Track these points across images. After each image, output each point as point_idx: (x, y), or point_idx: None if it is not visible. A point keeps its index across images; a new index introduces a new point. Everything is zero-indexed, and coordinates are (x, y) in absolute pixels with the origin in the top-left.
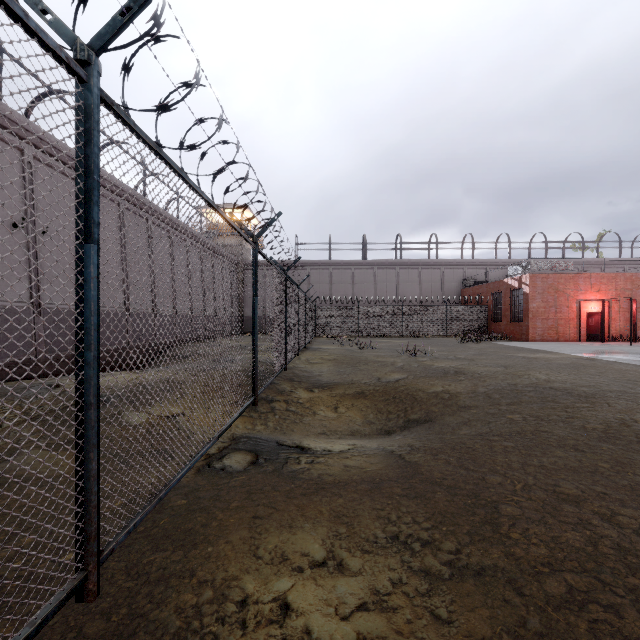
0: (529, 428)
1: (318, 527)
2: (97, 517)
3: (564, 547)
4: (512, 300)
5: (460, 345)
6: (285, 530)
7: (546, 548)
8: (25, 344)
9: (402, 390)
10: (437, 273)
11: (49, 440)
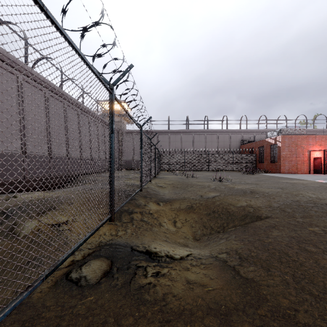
0: None
1: None
2: None
3: None
4: (270, 150)
5: (244, 175)
6: None
7: None
8: None
9: (218, 204)
10: (227, 137)
11: None
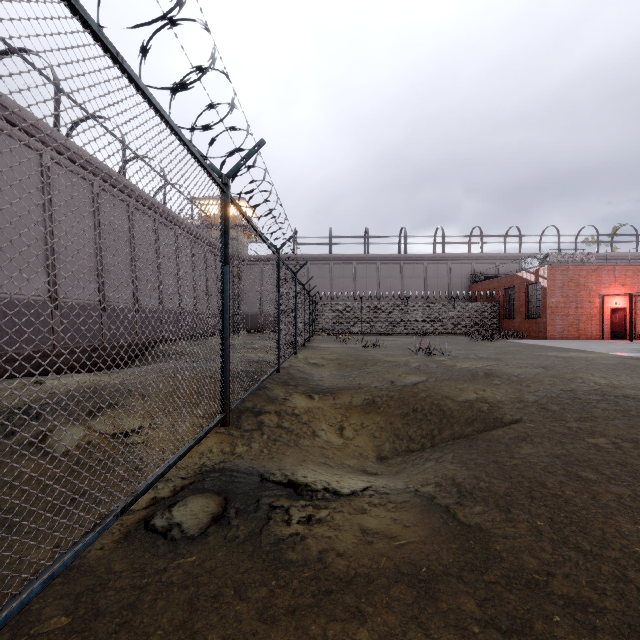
0: (635, 461)
1: None
2: None
3: None
4: (527, 295)
5: (475, 343)
6: None
7: None
8: None
9: (424, 397)
10: (444, 268)
11: None
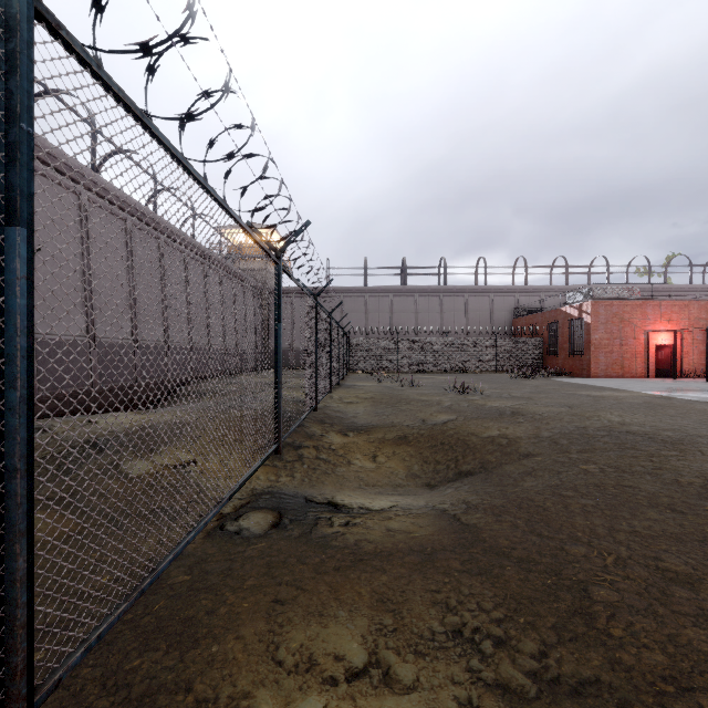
0: (609, 482)
1: (356, 617)
2: (27, 640)
3: (688, 652)
4: (571, 331)
5: (513, 382)
6: (314, 621)
7: (663, 653)
8: None
9: (451, 434)
10: (486, 301)
11: None
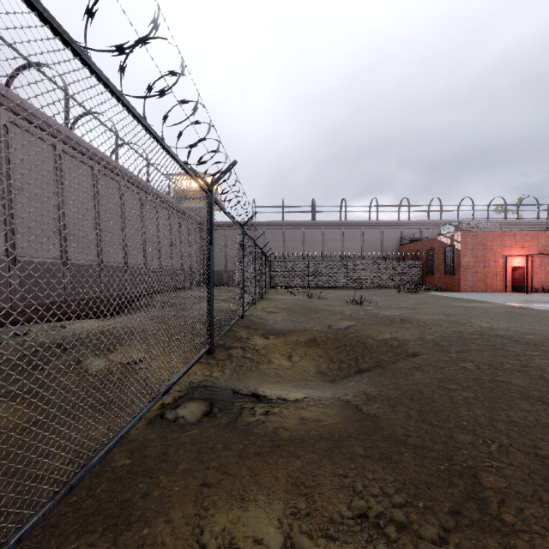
0: (485, 377)
1: (273, 500)
2: None
3: None
4: (445, 256)
5: (400, 295)
6: (236, 504)
7: None
8: (0, 294)
9: (352, 337)
10: (377, 232)
11: (1, 390)
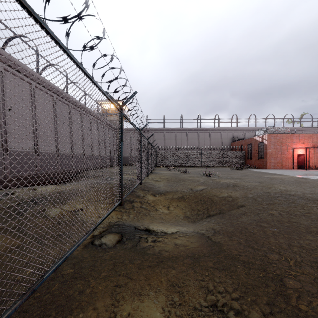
0: (284, 219)
1: (159, 295)
2: None
3: None
4: (258, 148)
5: (232, 171)
6: (136, 298)
7: None
8: None
9: (205, 195)
10: (219, 134)
11: None
